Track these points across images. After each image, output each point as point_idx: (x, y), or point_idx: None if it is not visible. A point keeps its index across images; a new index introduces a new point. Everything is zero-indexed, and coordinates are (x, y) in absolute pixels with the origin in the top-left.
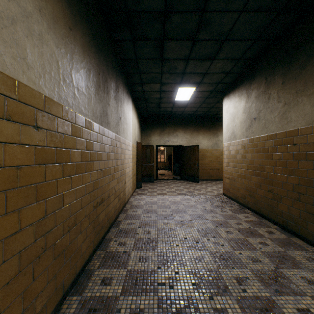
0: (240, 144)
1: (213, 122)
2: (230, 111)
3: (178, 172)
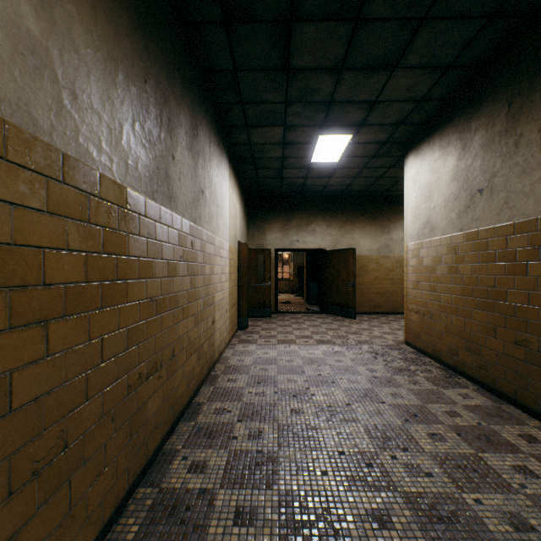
0: (444, 245)
1: (381, 206)
2: (422, 179)
3: (316, 298)
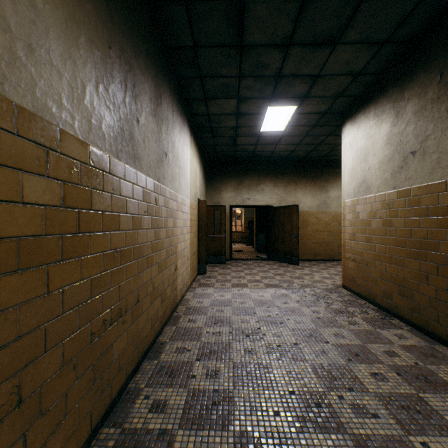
0: (379, 202)
1: (319, 169)
2: (358, 144)
3: (264, 247)
